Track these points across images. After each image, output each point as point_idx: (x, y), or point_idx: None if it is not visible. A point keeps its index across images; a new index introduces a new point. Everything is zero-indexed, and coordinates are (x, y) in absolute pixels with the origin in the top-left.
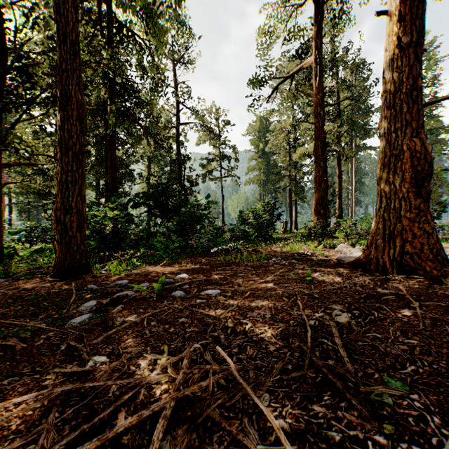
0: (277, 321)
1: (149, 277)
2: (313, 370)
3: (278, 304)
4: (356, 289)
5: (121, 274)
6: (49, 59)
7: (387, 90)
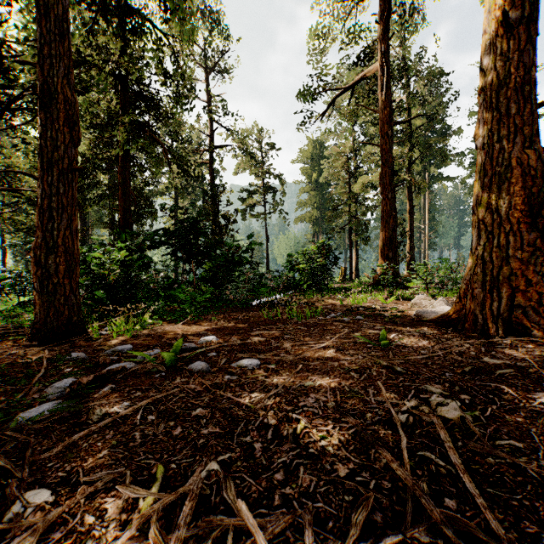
0: (346, 415)
1: (163, 340)
2: (423, 525)
3: (344, 382)
4: (452, 358)
5: (127, 336)
6: (32, 47)
7: (488, 85)
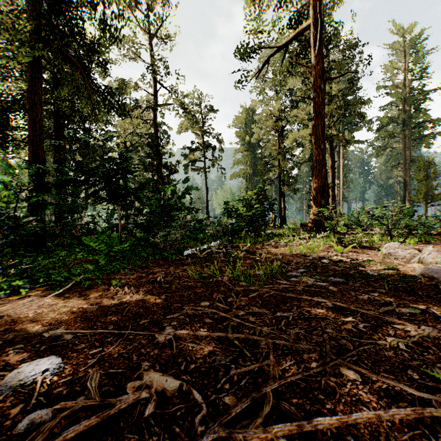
0: None
1: None
2: None
3: None
4: None
5: None
6: None
7: None
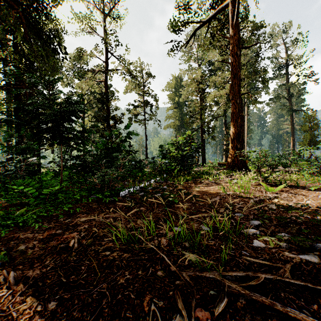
0: None
1: None
2: None
3: None
4: None
5: None
6: None
7: None
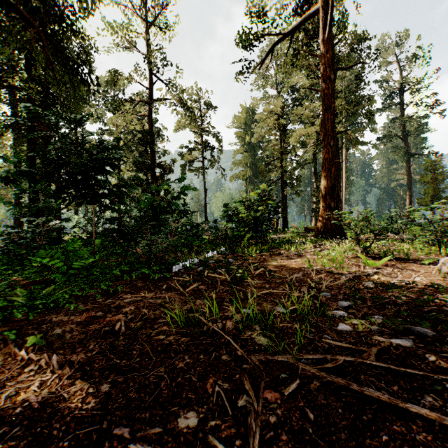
0: None
1: None
2: None
3: None
4: None
5: None
6: None
7: None
